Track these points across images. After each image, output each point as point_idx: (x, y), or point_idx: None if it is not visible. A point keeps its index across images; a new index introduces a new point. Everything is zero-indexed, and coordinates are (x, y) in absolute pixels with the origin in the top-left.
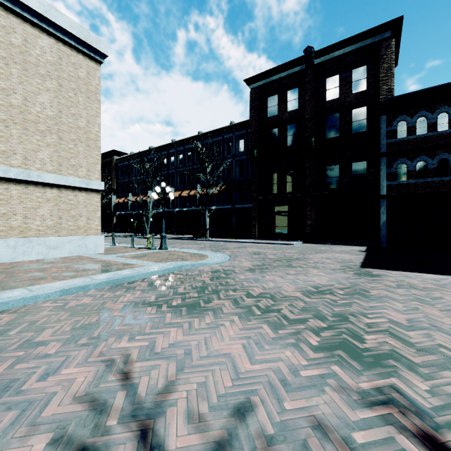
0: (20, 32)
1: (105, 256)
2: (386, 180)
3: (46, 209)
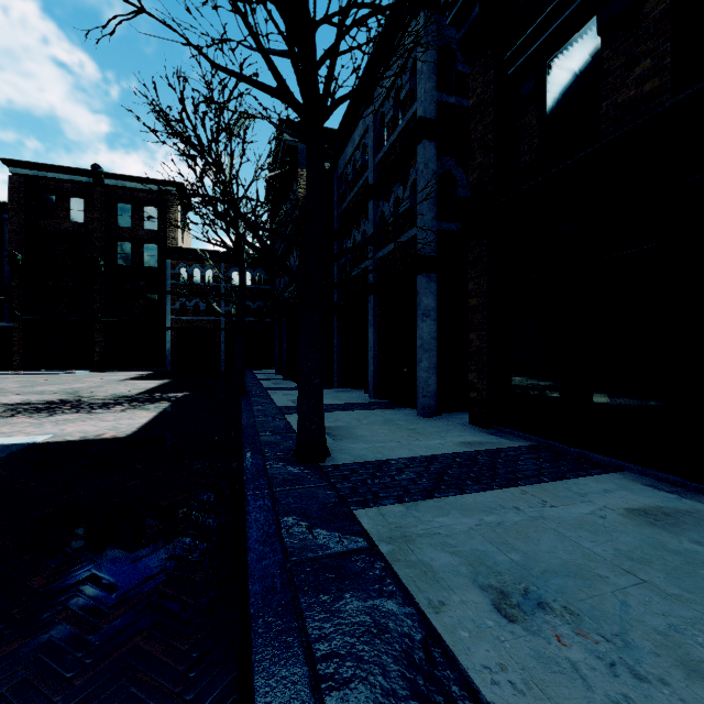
0: None
1: None
2: (172, 314)
3: None
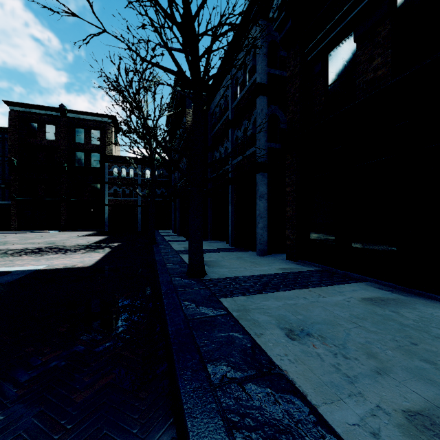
0: None
1: None
2: (108, 196)
3: None
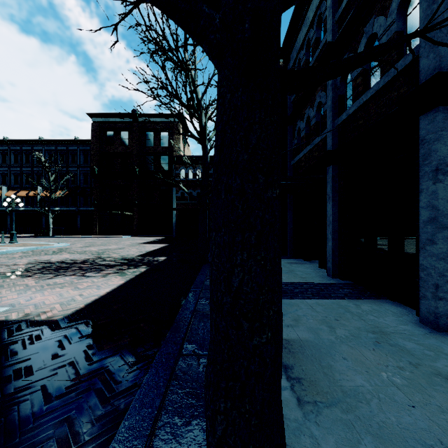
0: None
1: None
2: (176, 200)
3: None
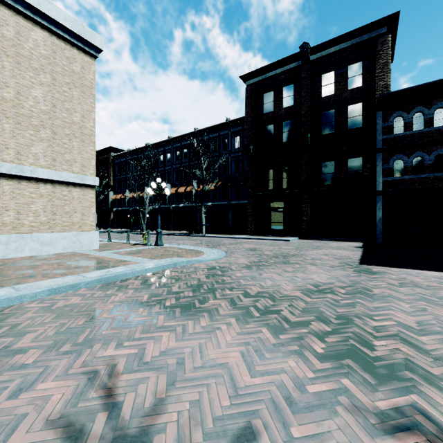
0: (13, 24)
1: (99, 252)
2: (382, 175)
3: (40, 205)
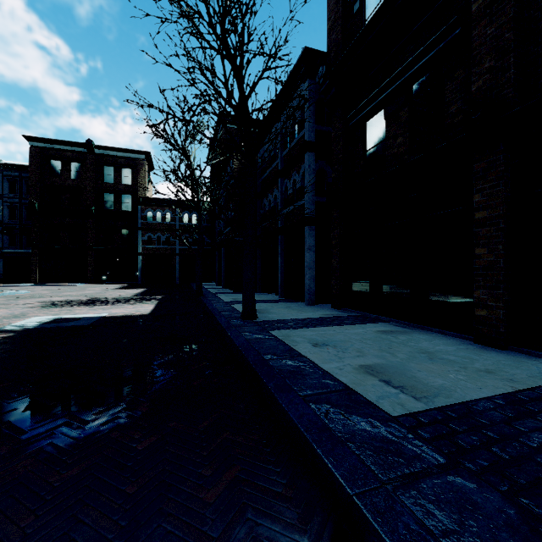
0: None
1: None
2: (142, 244)
3: None
